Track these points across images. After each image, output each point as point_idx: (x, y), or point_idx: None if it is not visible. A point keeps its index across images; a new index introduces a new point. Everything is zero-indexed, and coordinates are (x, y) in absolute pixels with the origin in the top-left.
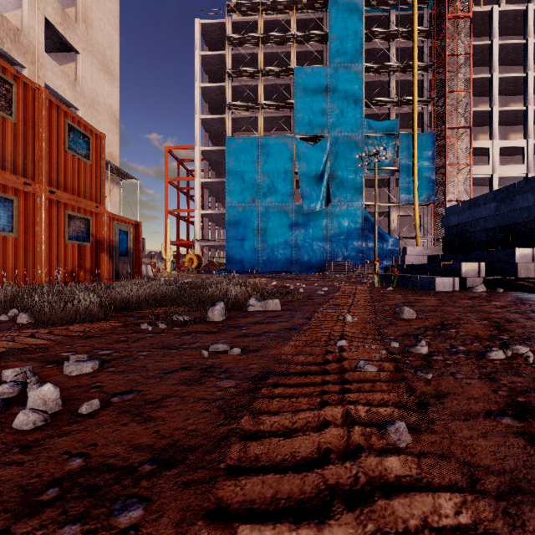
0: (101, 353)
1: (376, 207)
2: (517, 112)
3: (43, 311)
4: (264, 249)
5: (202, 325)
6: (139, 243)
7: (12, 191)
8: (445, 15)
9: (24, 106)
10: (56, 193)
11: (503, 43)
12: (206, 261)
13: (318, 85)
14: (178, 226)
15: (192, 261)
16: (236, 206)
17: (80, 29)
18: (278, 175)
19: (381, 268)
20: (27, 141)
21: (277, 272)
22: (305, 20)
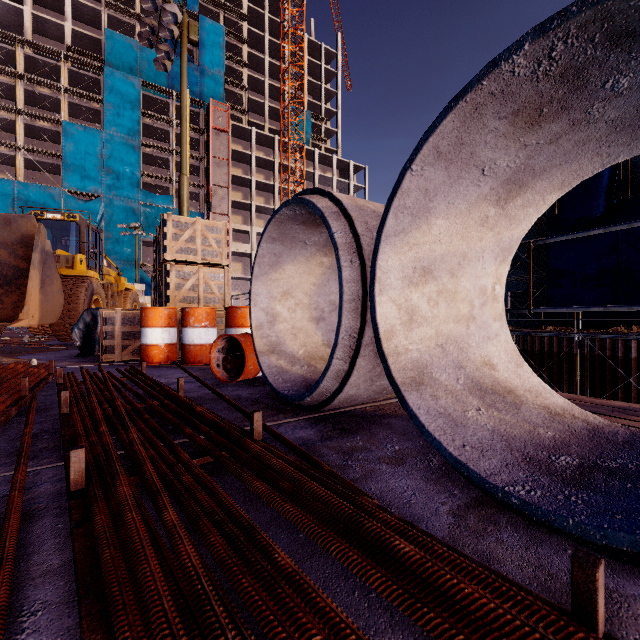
0: None
1: (137, 271)
2: (270, 209)
3: None
4: None
5: None
6: None
7: None
8: (210, 124)
9: None
10: None
11: (260, 157)
12: None
13: (92, 146)
14: None
15: None
16: None
17: None
18: None
19: None
20: None
21: None
22: (80, 73)
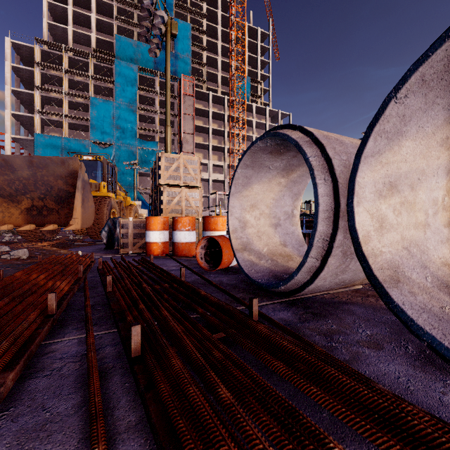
0: None
1: (135, 193)
2: (222, 147)
3: None
4: None
5: None
6: None
7: None
8: (181, 92)
9: None
10: None
11: (215, 111)
12: None
13: (108, 112)
14: None
15: None
16: None
17: None
18: None
19: None
20: None
21: None
22: (101, 65)
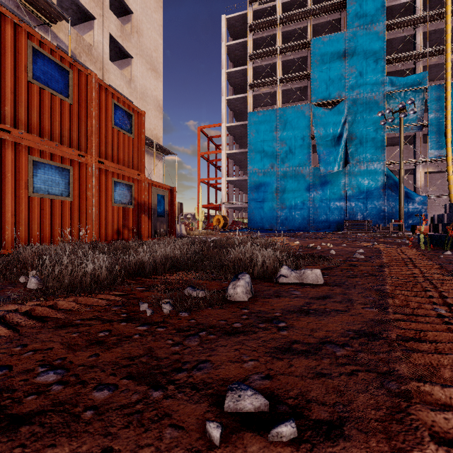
0: (38, 380)
1: (402, 164)
2: None
3: (52, 275)
4: (282, 210)
5: (220, 310)
6: (173, 206)
7: (69, 162)
8: None
9: (79, 90)
10: (104, 163)
11: None
12: (230, 221)
13: (336, 52)
14: (208, 192)
15: (219, 221)
16: (256, 173)
17: (134, 39)
18: (295, 141)
19: (406, 227)
20: (81, 119)
21: (295, 230)
22: None
